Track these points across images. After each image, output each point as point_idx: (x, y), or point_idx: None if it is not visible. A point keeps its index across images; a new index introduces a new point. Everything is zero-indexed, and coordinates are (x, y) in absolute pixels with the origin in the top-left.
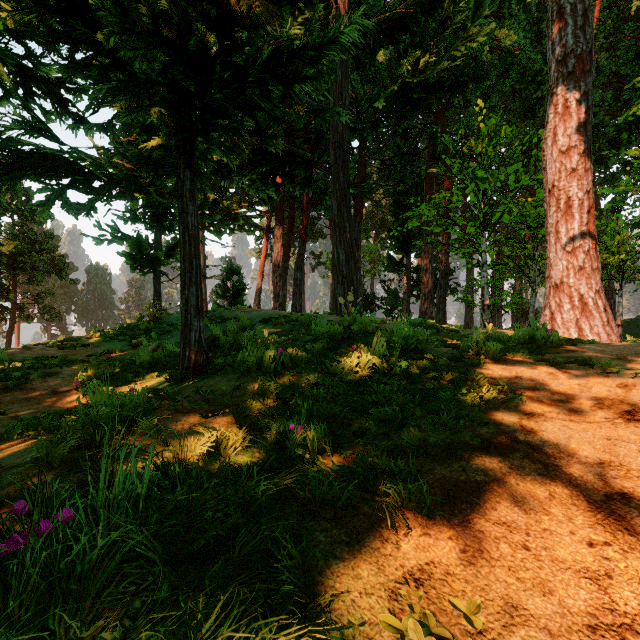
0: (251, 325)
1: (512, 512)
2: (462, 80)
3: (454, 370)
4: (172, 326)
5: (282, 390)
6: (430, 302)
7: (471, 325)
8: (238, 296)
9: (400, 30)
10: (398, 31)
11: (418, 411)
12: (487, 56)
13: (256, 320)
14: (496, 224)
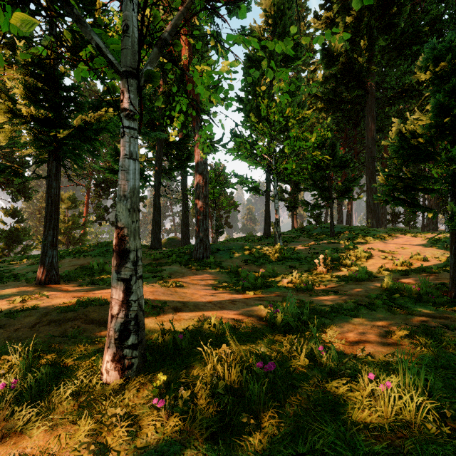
0: (338, 229)
1: (376, 245)
2: None
3: (384, 236)
4: (309, 229)
5: (351, 237)
6: None
7: None
8: (319, 217)
9: (403, 93)
10: (402, 94)
11: (372, 240)
12: None
13: (339, 228)
14: None
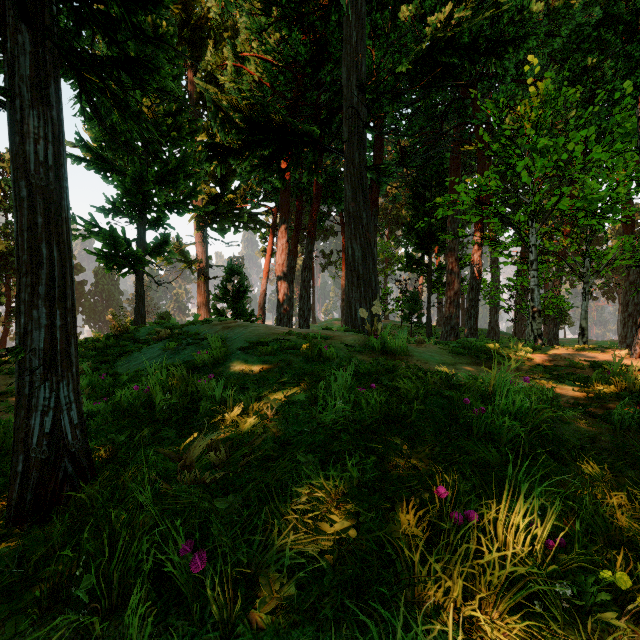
0: (227, 353)
1: None
2: (502, 40)
3: None
4: (138, 343)
5: None
6: (456, 305)
7: (496, 329)
8: (239, 299)
9: None
10: None
11: None
12: (536, 6)
13: (236, 344)
14: (551, 211)
